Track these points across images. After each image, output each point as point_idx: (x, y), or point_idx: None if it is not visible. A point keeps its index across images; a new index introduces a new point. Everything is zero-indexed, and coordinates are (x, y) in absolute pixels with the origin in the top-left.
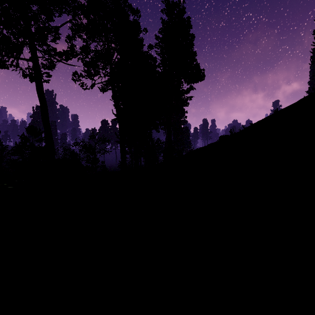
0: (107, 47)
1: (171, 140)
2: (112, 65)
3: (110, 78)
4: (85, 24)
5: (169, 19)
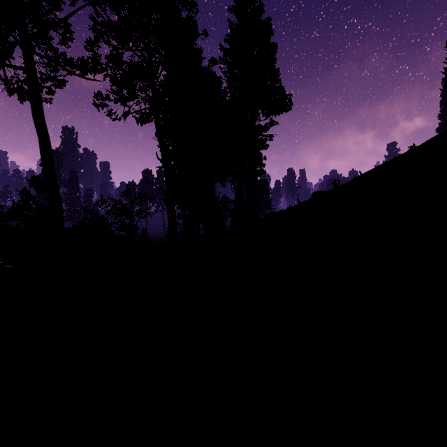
0: (147, 58)
1: (242, 197)
2: (156, 84)
3: (152, 104)
4: (115, 23)
5: (239, 21)
